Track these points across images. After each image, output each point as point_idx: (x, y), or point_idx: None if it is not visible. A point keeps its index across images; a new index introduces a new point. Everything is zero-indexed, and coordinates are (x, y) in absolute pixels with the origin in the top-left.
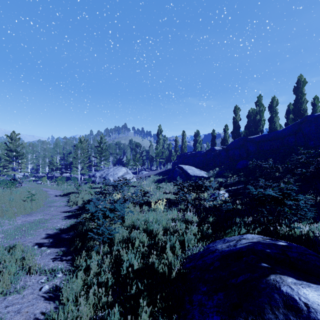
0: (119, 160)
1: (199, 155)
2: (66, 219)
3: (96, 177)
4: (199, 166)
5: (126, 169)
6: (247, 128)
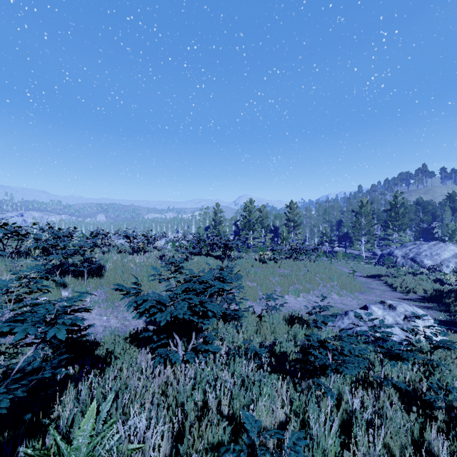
0: (425, 231)
1: None
2: (423, 309)
3: (395, 256)
4: None
5: None
6: None
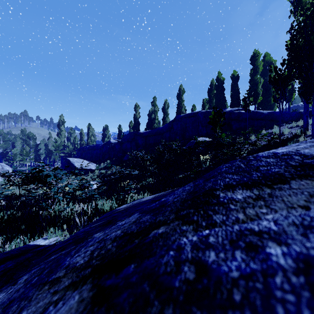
0: (1, 155)
1: (97, 148)
2: None
3: None
4: (96, 159)
5: (1, 165)
6: (148, 125)
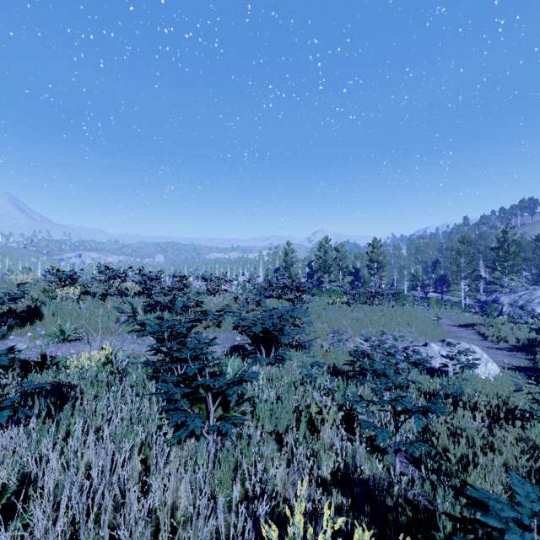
0: None
1: None
2: (507, 357)
3: (501, 304)
4: None
5: None
6: None
